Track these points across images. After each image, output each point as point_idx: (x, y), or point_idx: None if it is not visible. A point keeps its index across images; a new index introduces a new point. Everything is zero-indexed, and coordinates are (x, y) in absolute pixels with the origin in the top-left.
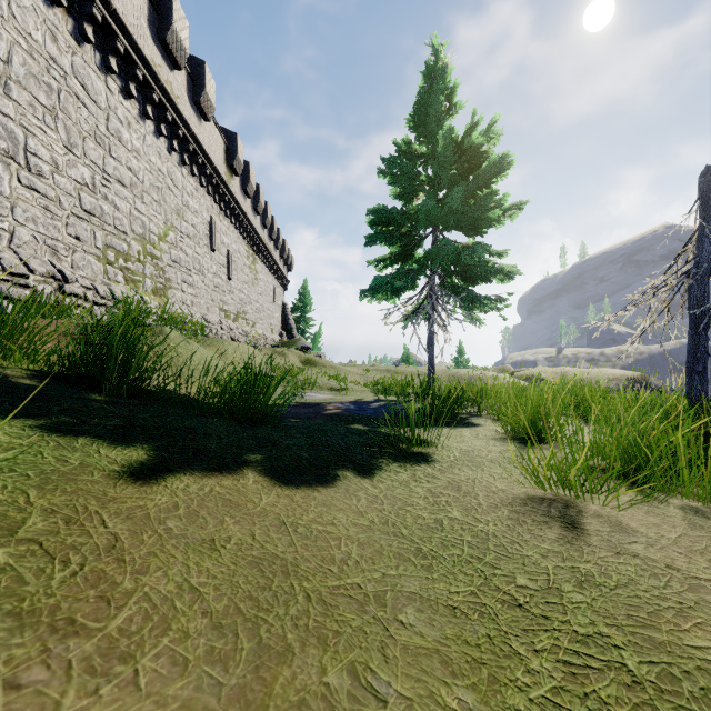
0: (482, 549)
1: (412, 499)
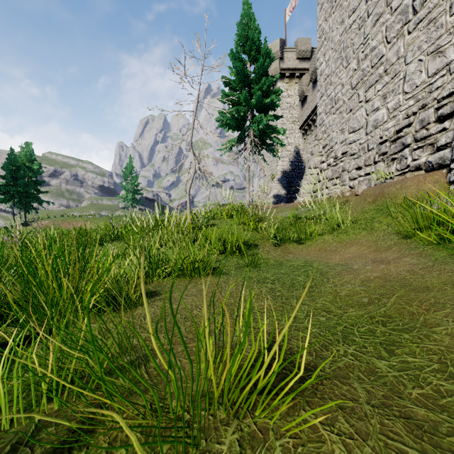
0: (345, 333)
1: (452, 386)
